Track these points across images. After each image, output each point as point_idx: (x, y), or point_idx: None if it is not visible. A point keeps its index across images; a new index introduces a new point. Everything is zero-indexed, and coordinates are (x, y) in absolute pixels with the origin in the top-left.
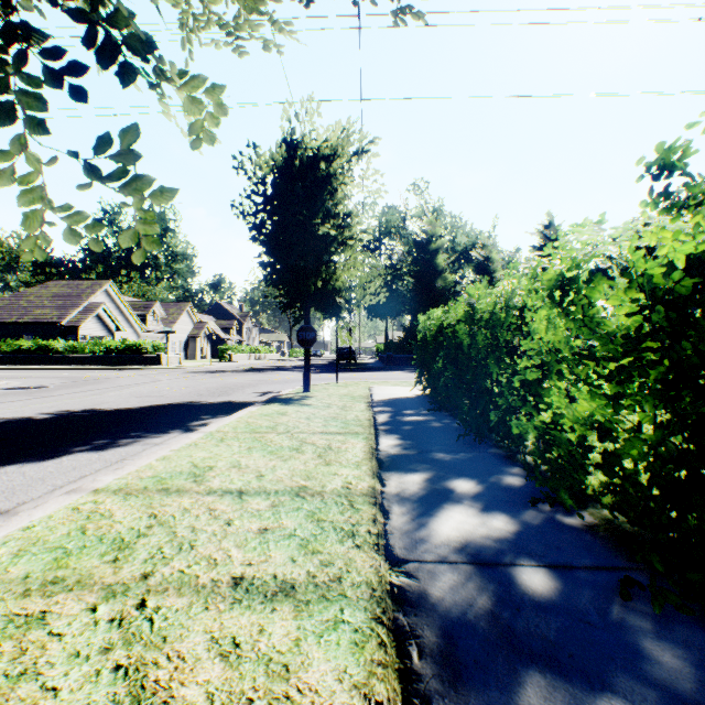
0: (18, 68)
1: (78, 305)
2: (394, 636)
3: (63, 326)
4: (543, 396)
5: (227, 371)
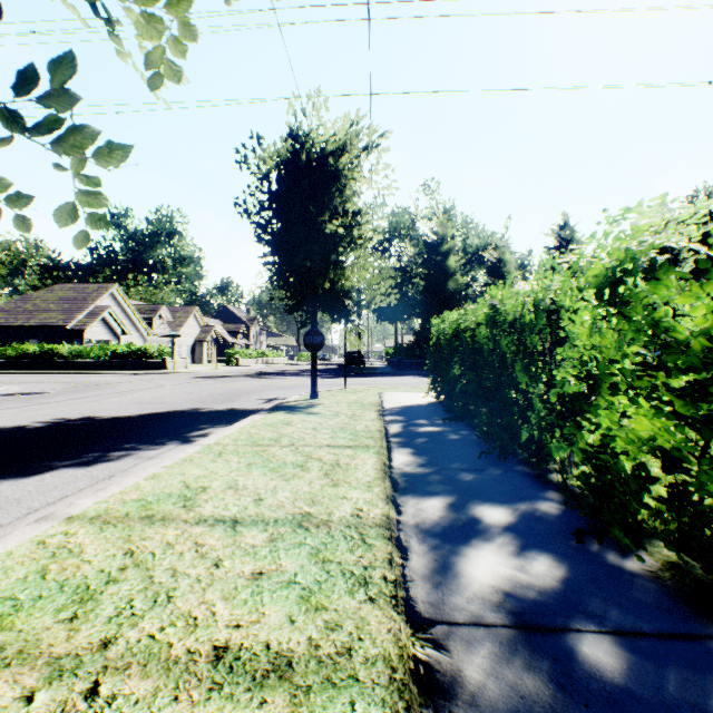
0: None
1: (84, 309)
2: None
3: (68, 330)
4: (590, 412)
5: (233, 376)
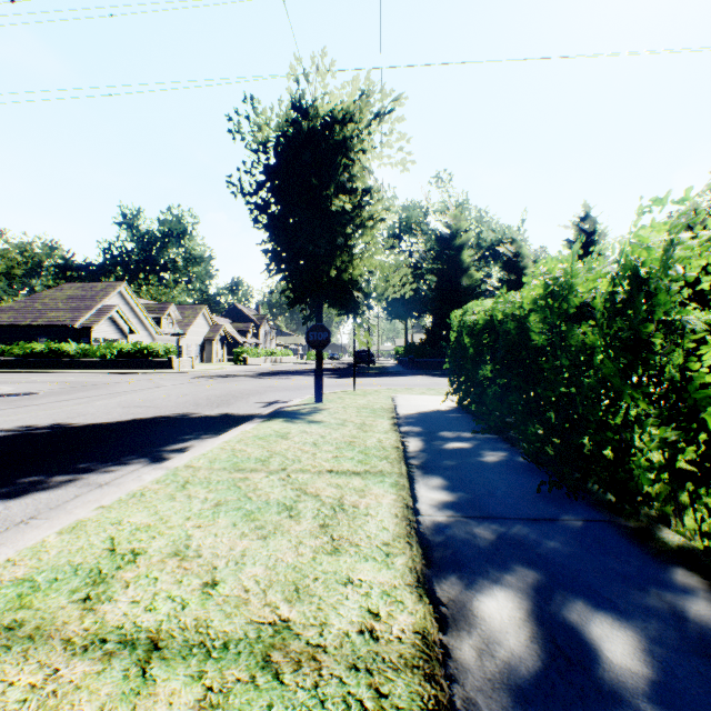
0: None
1: (92, 307)
2: None
3: (76, 329)
4: None
5: (238, 376)
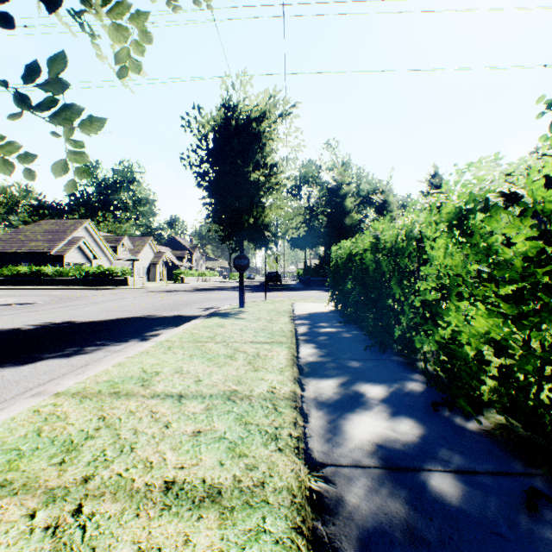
0: None
1: (64, 239)
2: (314, 548)
3: (52, 255)
4: (443, 313)
5: (179, 291)
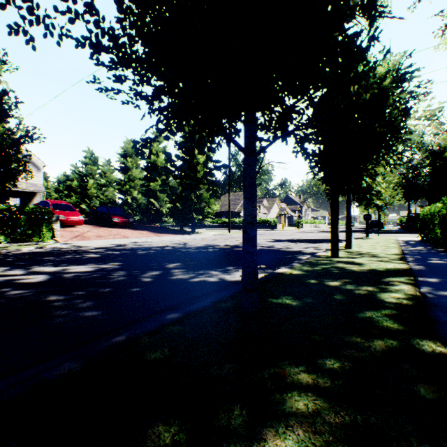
0: (363, 201)
1: (239, 203)
2: (400, 250)
3: (235, 212)
4: (434, 230)
5: (313, 232)
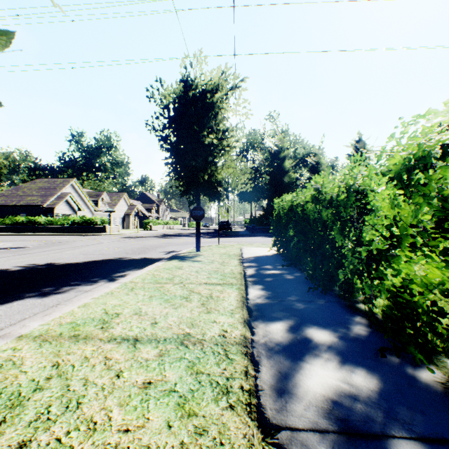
0: None
1: (54, 194)
2: None
3: (44, 208)
4: (393, 262)
5: (147, 237)
